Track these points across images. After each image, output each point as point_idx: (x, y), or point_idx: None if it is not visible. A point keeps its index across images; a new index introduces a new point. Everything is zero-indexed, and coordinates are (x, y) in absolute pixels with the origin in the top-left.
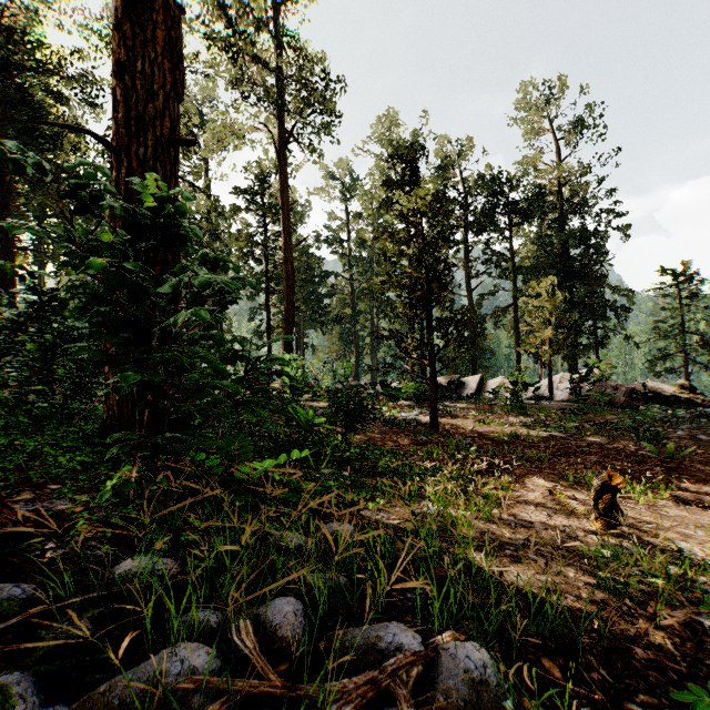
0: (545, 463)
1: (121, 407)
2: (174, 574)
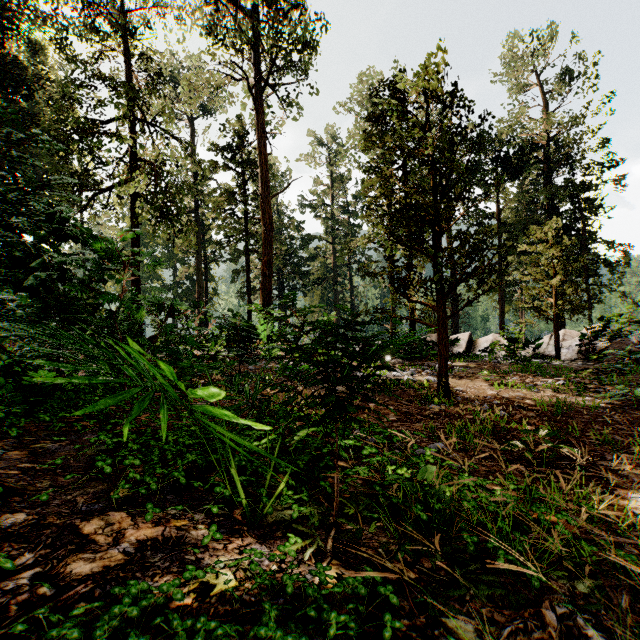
0: None
1: None
2: None
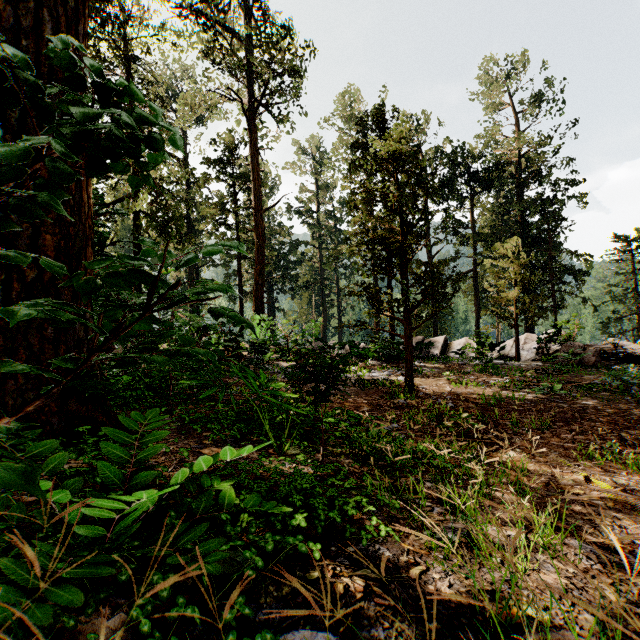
0: (546, 431)
1: None
2: None
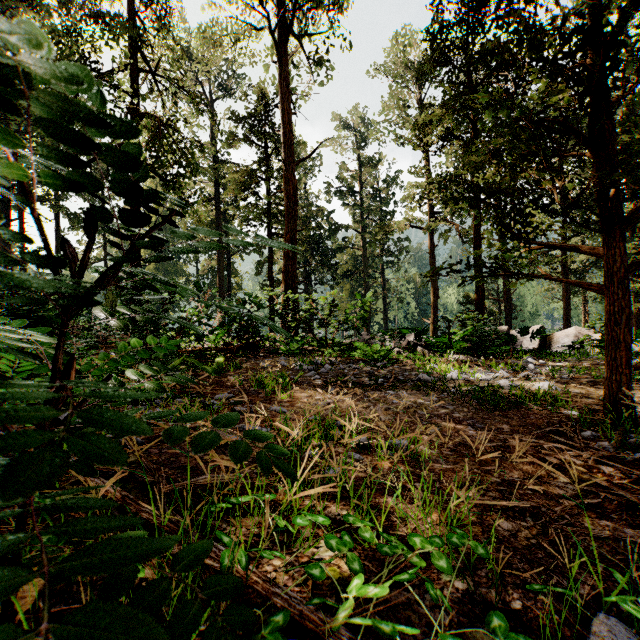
0: None
1: None
2: None
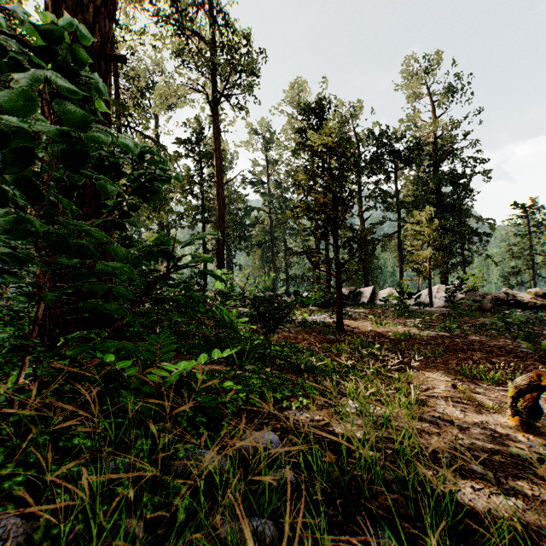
0: (438, 358)
1: (51, 307)
2: (12, 545)
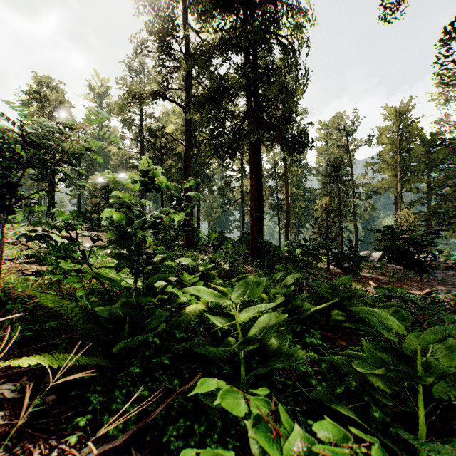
0: None
1: None
2: None
